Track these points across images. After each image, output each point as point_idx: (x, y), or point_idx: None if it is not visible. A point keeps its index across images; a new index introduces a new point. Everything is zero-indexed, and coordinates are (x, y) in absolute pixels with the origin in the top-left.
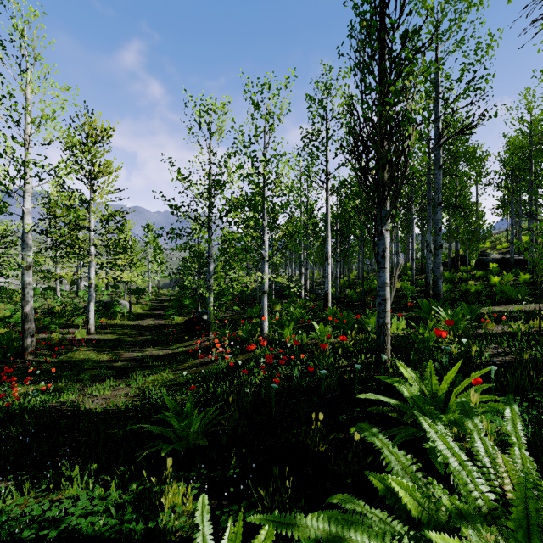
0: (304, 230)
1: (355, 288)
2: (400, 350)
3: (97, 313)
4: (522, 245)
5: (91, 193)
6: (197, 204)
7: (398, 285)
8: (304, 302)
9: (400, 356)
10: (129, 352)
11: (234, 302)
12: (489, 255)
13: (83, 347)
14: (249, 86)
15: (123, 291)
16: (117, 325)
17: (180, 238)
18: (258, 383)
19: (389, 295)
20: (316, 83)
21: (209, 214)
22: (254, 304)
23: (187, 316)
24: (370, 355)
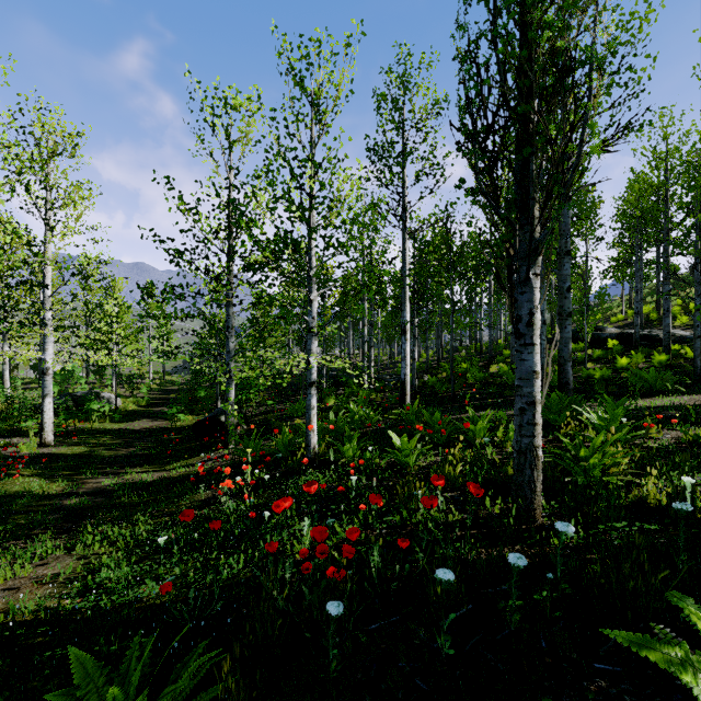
0: (376, 283)
1: (435, 372)
2: (545, 486)
3: (59, 413)
4: (643, 317)
5: (46, 231)
6: (208, 247)
7: (493, 369)
8: (368, 394)
9: (551, 500)
10: (98, 477)
11: (270, 393)
12: (604, 330)
13: (25, 470)
14: (285, 41)
15: (111, 378)
16: (92, 430)
17: (181, 300)
18: (298, 563)
19: (539, 394)
20: (388, 72)
21: (229, 264)
22: (298, 396)
23: (201, 415)
24: (496, 497)
